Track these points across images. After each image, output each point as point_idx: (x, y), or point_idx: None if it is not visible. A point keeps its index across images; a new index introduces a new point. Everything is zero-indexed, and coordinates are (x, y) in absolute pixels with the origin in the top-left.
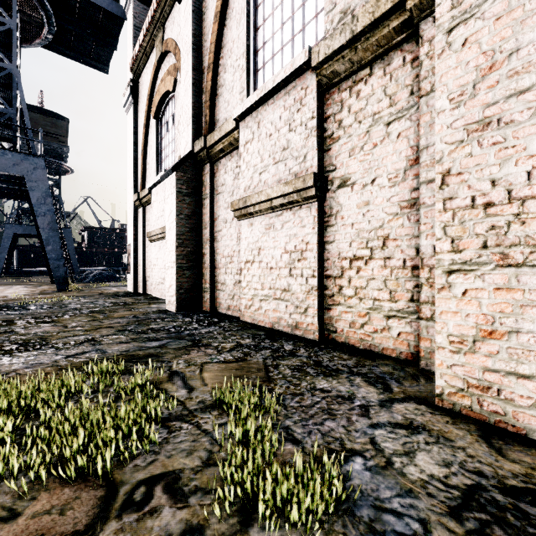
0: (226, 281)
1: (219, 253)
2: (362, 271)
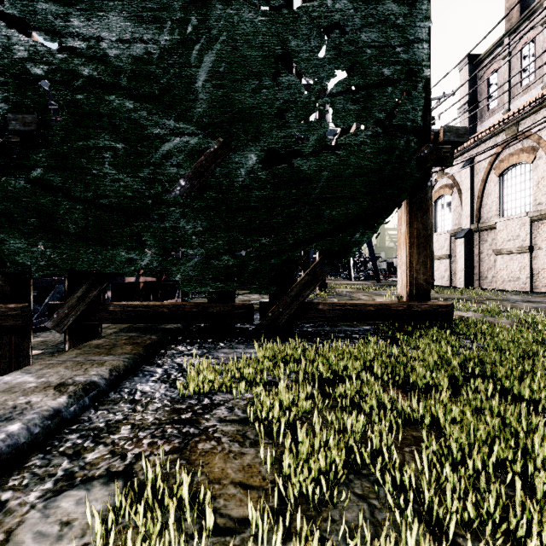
0: (487, 276)
1: (483, 266)
2: (544, 272)
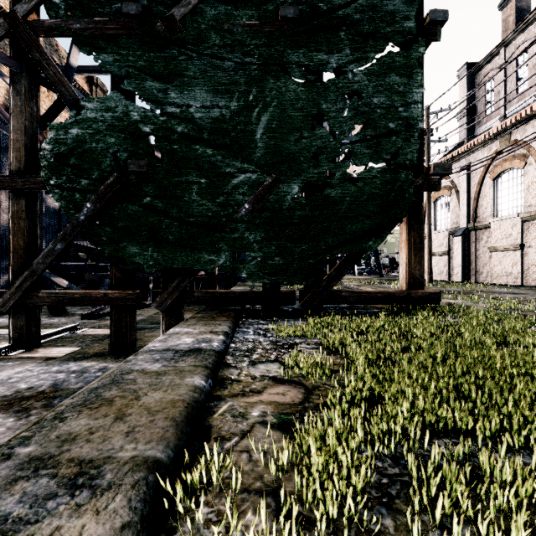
0: (483, 272)
1: (479, 262)
2: (534, 268)
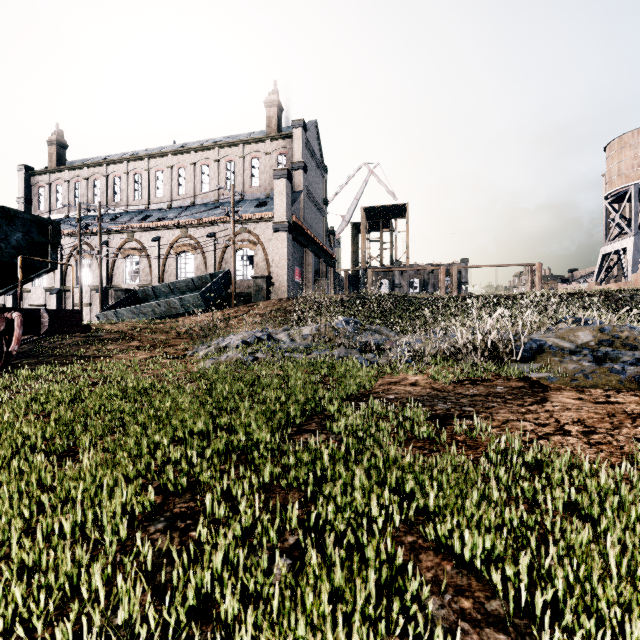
0: None
1: None
2: None
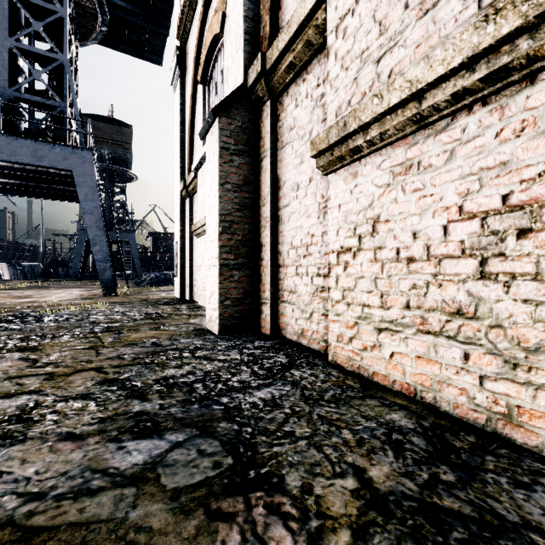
0: (297, 288)
1: (286, 242)
2: None
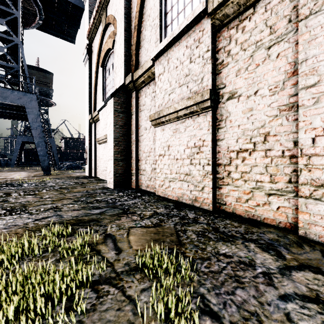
0: (146, 169)
1: (141, 150)
2: (246, 160)
